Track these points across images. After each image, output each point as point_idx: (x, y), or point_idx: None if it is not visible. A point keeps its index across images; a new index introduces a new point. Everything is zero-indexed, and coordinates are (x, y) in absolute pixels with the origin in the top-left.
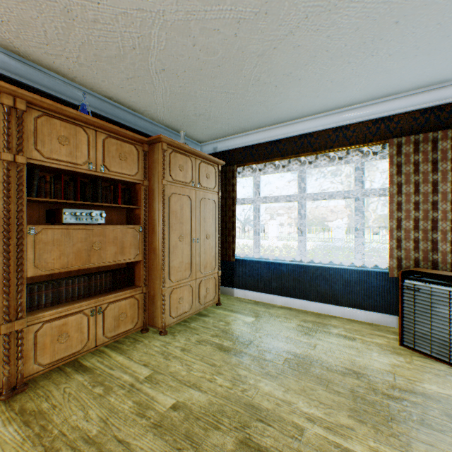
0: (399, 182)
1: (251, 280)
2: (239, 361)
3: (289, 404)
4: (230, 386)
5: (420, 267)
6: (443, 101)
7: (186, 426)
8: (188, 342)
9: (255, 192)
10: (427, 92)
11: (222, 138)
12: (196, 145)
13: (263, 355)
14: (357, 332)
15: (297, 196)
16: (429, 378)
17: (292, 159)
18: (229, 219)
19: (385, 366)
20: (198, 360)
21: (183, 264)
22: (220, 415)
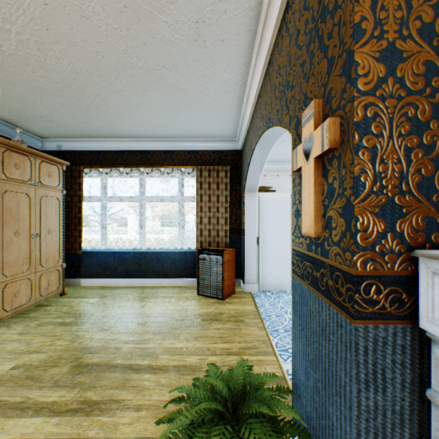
0: (201, 194)
1: (99, 269)
2: (79, 328)
3: (115, 339)
4: (70, 343)
5: (212, 246)
6: (223, 148)
7: (27, 373)
8: (28, 327)
9: (103, 192)
10: (215, 141)
11: (68, 138)
12: (37, 140)
13: (101, 320)
14: (176, 293)
15: (139, 198)
16: (204, 307)
17: (134, 168)
18: (76, 215)
19: (184, 306)
20: (38, 336)
21: (21, 259)
22: (59, 359)
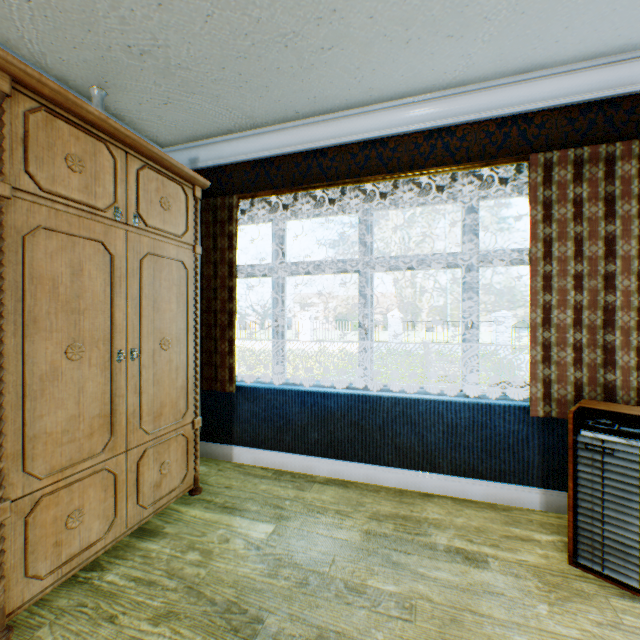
0: (547, 237)
1: (269, 429)
2: None
3: None
4: None
5: (584, 396)
6: (622, 89)
7: None
8: None
9: (276, 253)
10: (596, 70)
11: (209, 138)
12: None
13: None
14: (483, 535)
15: (358, 262)
16: None
17: (348, 188)
18: (224, 305)
19: None
20: None
21: (85, 420)
22: None
